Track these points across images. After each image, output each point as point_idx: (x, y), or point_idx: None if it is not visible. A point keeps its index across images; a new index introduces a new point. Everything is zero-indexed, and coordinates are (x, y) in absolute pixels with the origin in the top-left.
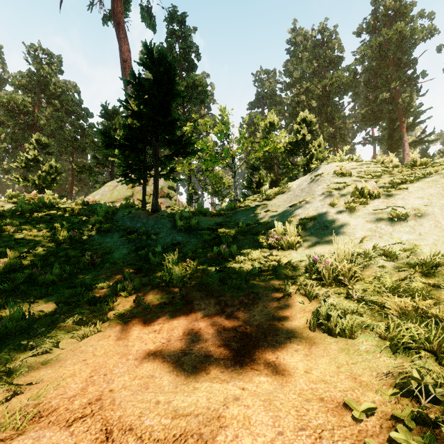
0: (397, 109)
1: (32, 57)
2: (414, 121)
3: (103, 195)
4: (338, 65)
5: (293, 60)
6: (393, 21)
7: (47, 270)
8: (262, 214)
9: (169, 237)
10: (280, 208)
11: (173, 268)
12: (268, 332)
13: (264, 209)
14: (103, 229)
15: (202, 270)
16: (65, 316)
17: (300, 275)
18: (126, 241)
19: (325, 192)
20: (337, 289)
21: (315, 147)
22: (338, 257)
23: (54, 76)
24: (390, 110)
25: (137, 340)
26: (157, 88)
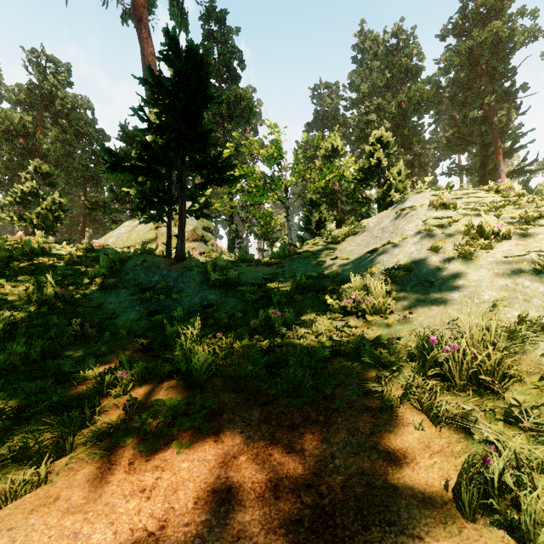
0: (491, 130)
1: (33, 65)
2: (512, 145)
3: (118, 239)
4: (416, 76)
5: (360, 71)
6: (485, 20)
7: (7, 349)
8: (328, 262)
9: (198, 295)
10: (353, 254)
11: (193, 350)
12: (368, 512)
13: (330, 255)
14: (105, 284)
15: (242, 351)
16: (0, 441)
17: (400, 365)
18: (137, 300)
19: (420, 231)
20: (478, 398)
21: (393, 175)
22: (472, 337)
23: (61, 89)
24: (483, 132)
25: (101, 517)
26: (182, 88)
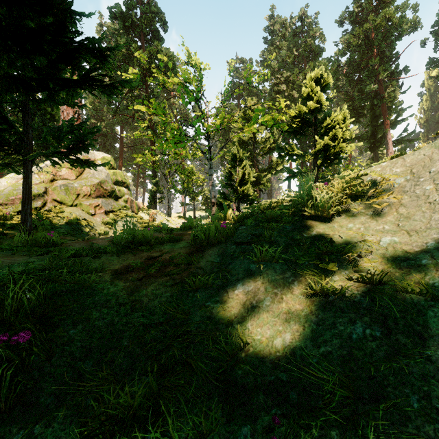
0: (381, 104)
1: None
2: (396, 118)
3: None
4: (318, 56)
5: (271, 49)
6: (375, 11)
7: None
8: (347, 292)
9: None
10: (436, 272)
11: None
12: None
13: (334, 259)
14: None
15: None
16: None
17: None
18: None
19: None
20: None
21: (337, 122)
22: None
23: None
24: (373, 106)
25: None
26: None
